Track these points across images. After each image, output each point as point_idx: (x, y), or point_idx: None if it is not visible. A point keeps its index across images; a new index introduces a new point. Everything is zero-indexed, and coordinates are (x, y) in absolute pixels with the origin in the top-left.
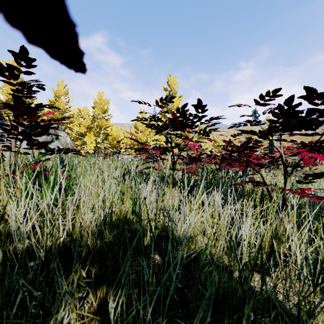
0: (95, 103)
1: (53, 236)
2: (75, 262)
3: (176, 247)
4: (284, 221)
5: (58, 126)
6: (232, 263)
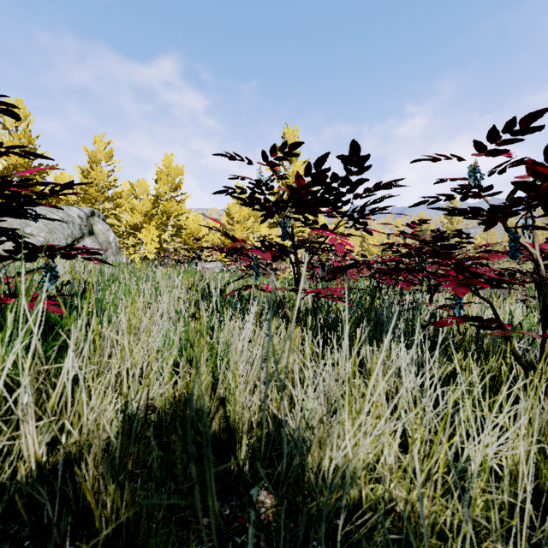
0: (160, 173)
1: (15, 456)
2: (54, 535)
3: (318, 513)
4: (546, 407)
5: (94, 212)
6: (448, 526)
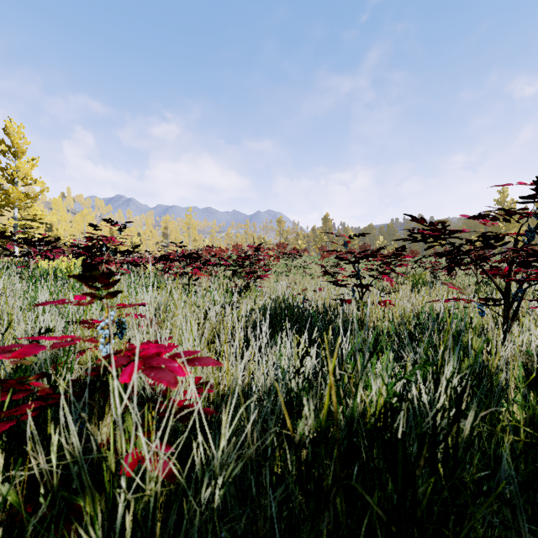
0: None
1: None
2: None
3: None
4: None
5: None
6: None
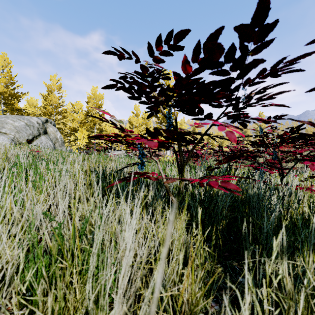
0: (89, 98)
1: None
2: None
3: None
4: None
5: (48, 120)
6: None
